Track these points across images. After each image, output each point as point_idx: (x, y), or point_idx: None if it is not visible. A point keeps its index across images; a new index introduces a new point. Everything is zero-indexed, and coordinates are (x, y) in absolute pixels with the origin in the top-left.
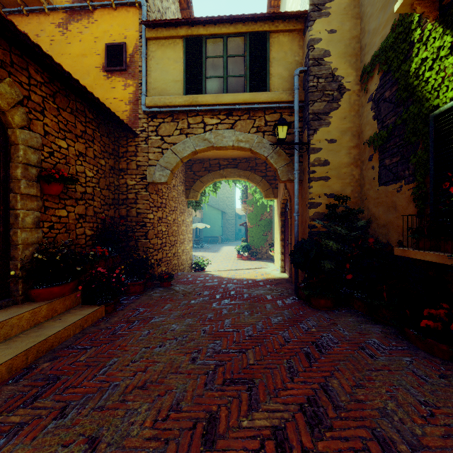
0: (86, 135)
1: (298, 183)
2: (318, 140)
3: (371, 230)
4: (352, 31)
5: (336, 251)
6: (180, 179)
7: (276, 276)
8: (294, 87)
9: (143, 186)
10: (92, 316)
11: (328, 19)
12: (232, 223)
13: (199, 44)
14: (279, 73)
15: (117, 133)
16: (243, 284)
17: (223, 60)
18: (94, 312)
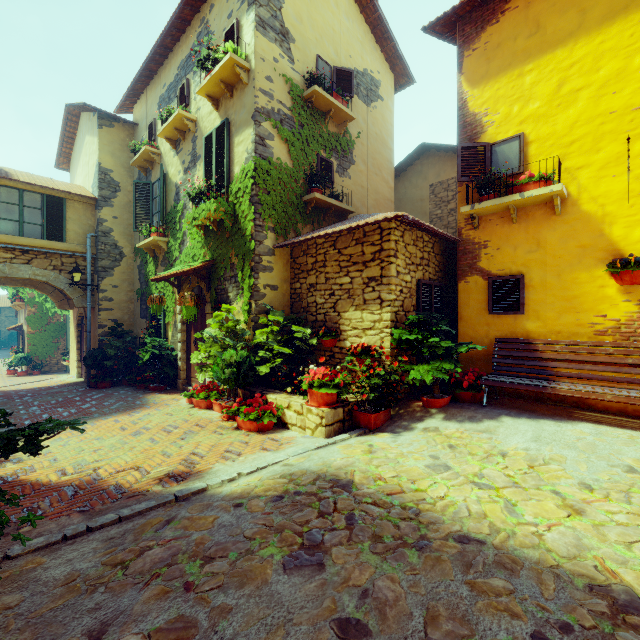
0: None
1: (90, 311)
2: (105, 285)
3: (138, 341)
4: (129, 220)
5: (117, 355)
6: None
7: (72, 381)
8: (88, 246)
9: None
10: None
11: (112, 209)
12: None
13: None
14: (75, 230)
15: None
16: (36, 390)
17: (19, 208)
18: None
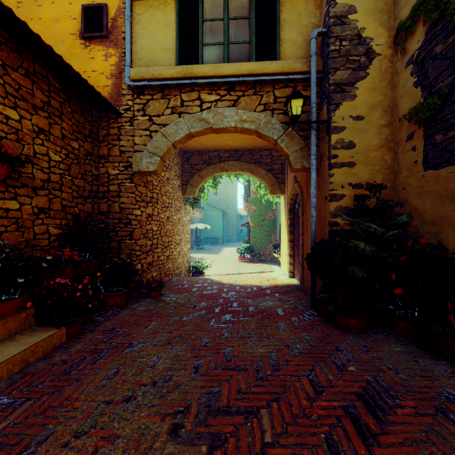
0: (50, 108)
1: (315, 171)
2: (340, 117)
3: (412, 228)
4: None
5: (365, 255)
6: (175, 172)
7: (284, 282)
8: (311, 53)
9: (127, 176)
10: (44, 345)
11: None
12: (233, 223)
13: (194, 5)
14: (291, 39)
15: (96, 112)
16: (246, 292)
17: (223, 23)
18: (47, 338)
